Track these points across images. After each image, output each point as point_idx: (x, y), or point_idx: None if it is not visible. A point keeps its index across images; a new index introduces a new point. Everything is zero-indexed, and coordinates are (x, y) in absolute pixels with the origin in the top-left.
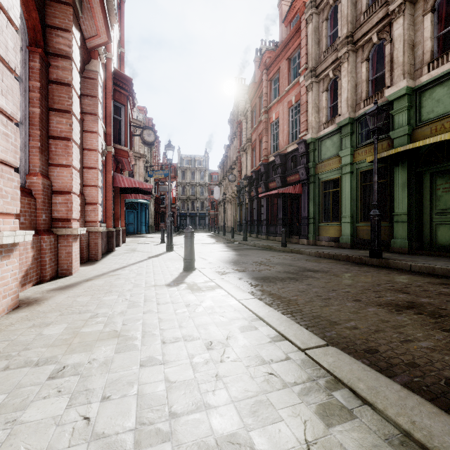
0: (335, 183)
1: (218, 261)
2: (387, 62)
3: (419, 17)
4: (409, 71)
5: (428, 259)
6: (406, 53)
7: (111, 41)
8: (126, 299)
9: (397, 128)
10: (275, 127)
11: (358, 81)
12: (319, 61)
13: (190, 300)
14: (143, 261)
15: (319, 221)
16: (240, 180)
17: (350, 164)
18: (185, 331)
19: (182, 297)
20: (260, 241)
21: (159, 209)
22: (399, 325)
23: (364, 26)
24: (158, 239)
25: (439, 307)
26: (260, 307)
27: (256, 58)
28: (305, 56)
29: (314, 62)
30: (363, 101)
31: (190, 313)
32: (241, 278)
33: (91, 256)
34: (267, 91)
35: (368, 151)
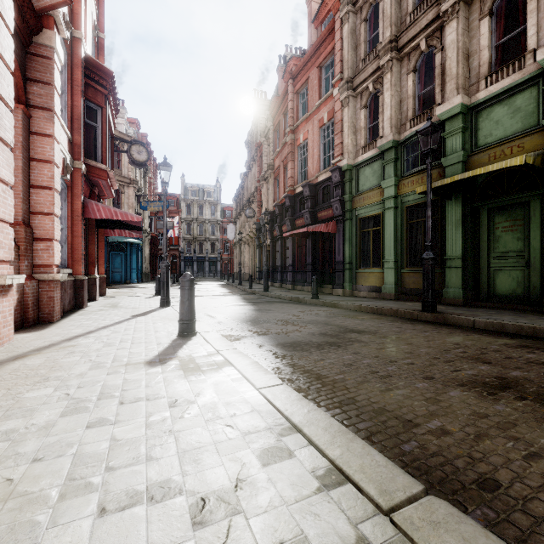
0: (374, 220)
1: (230, 319)
2: (438, 75)
3: (475, 22)
4: (464, 85)
5: (490, 313)
6: (460, 63)
7: (71, 2)
8: (68, 394)
9: (450, 154)
10: (304, 151)
11: (403, 96)
12: (357, 71)
13: (178, 392)
14: (123, 322)
15: (357, 266)
16: (260, 216)
17: (394, 197)
18: (156, 471)
19: (166, 387)
20: (285, 292)
21: (156, 252)
22: (505, 422)
23: (411, 29)
24: (153, 290)
25: (542, 385)
26: (294, 403)
27: (280, 66)
28: (340, 64)
29: (351, 72)
30: (410, 121)
31: (173, 421)
32: (262, 344)
33: (43, 317)
34: (293, 106)
35: (415, 182)
